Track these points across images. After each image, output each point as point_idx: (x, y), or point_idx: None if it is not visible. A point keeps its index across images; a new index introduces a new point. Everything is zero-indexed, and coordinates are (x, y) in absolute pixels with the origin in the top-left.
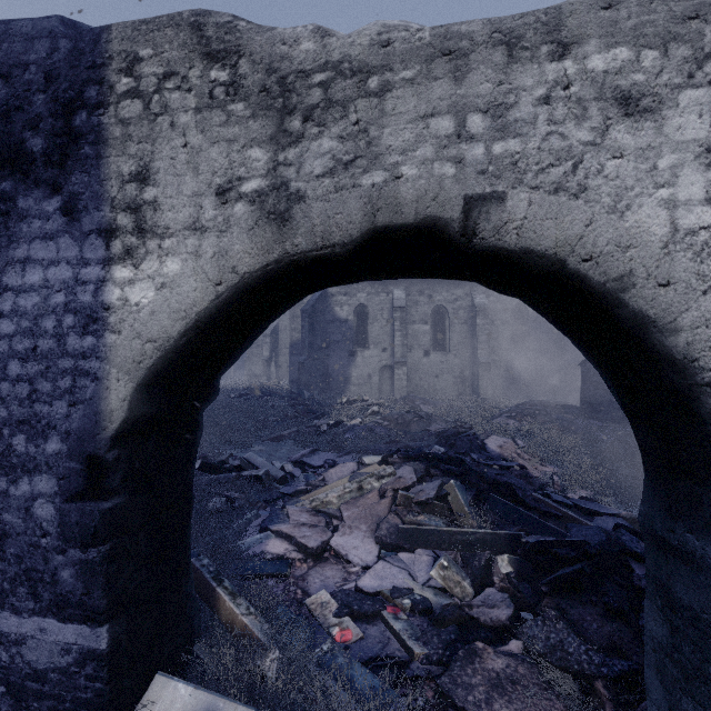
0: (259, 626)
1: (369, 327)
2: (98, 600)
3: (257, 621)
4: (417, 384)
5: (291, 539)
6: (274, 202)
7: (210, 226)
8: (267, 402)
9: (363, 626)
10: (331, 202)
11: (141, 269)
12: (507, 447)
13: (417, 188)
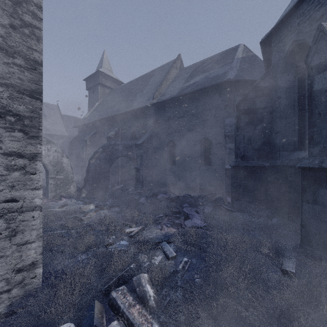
0: None
1: None
2: None
3: None
4: None
5: None
6: None
7: None
8: None
9: None
10: None
11: None
12: None
13: None
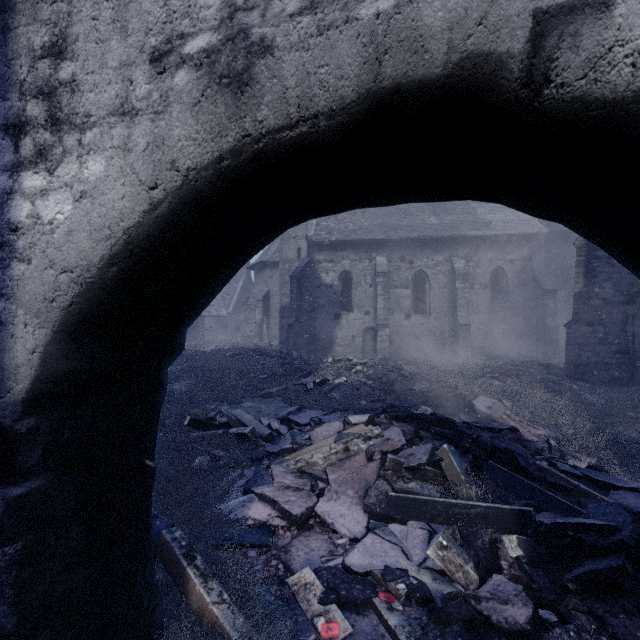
0: (231, 618)
1: (353, 291)
2: (4, 618)
3: (229, 612)
4: (398, 345)
5: (274, 503)
6: (229, 60)
7: (142, 106)
8: (258, 361)
9: (352, 616)
10: (312, 50)
11: (57, 175)
12: (496, 408)
13: (450, 7)
